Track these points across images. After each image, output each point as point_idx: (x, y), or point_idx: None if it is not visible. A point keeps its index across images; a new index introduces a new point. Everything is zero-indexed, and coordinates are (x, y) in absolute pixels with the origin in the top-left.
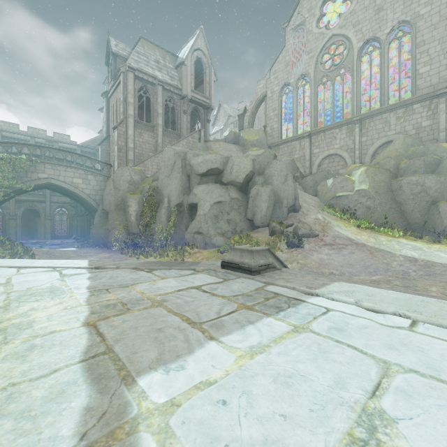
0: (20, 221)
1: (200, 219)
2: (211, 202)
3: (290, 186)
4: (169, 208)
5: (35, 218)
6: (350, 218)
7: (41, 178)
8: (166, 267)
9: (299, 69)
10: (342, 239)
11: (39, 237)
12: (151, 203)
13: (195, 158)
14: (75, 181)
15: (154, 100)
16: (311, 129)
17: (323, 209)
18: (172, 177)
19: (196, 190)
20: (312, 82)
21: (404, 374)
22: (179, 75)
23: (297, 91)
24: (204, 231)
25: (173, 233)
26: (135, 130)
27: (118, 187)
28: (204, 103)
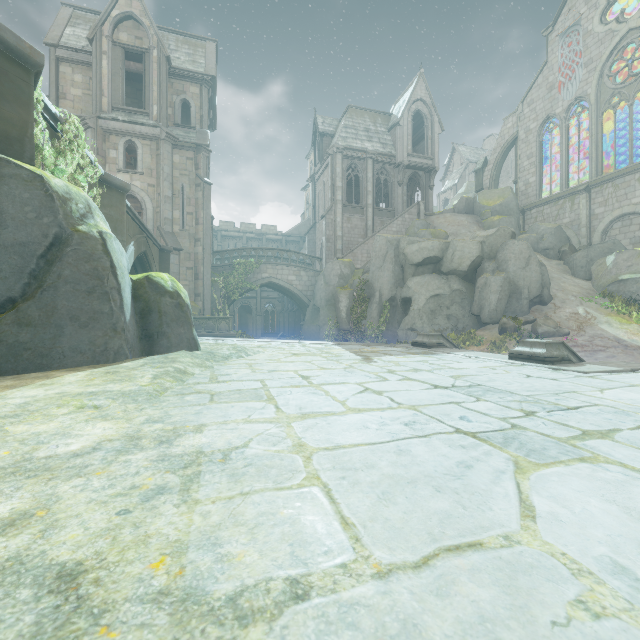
0: (237, 318)
1: (413, 315)
2: (427, 296)
3: (533, 272)
4: (380, 303)
5: (246, 314)
6: (633, 312)
7: (264, 278)
8: (378, 345)
9: (570, 92)
10: (605, 340)
11: (249, 333)
12: (362, 298)
13: (409, 246)
14: (290, 279)
15: (364, 176)
16: (591, 178)
17: (588, 300)
18: (384, 269)
19: (410, 282)
20: (593, 107)
21: (445, 360)
22: (393, 138)
23: (568, 125)
24: (418, 328)
25: (385, 330)
26: (343, 215)
27: (328, 282)
28: (426, 166)
